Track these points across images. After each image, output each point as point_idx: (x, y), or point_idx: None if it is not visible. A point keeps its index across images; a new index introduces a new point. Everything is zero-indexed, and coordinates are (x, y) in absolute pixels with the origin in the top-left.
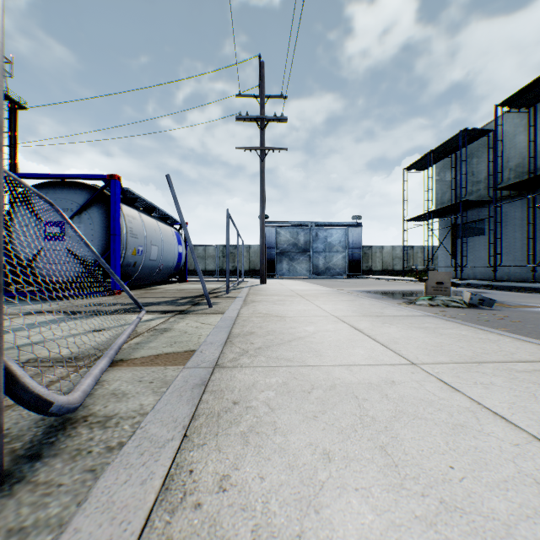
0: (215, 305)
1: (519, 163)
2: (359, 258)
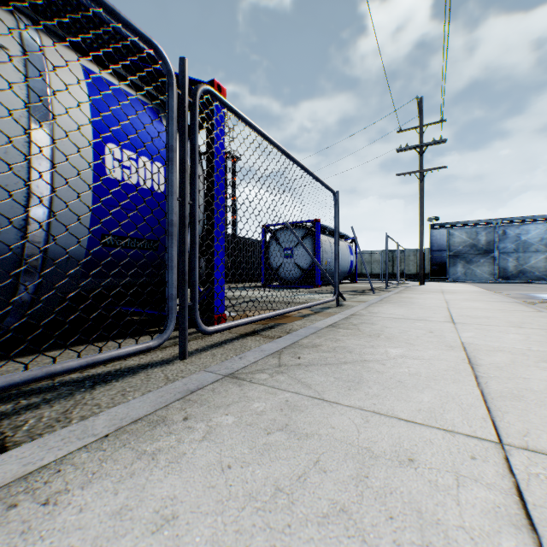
0: (377, 293)
1: None
2: None
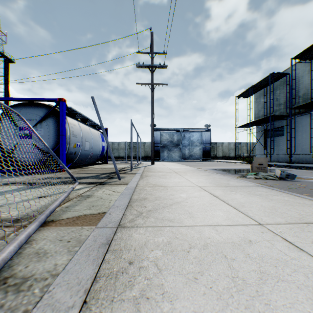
0: (123, 178)
1: (305, 93)
2: (209, 149)
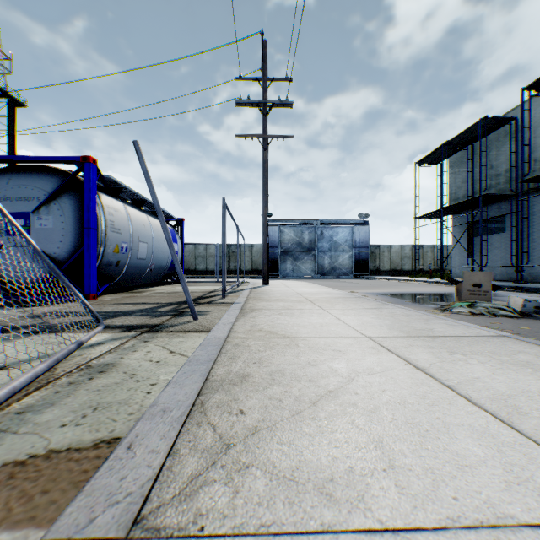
0: (203, 315)
1: None
2: (366, 258)
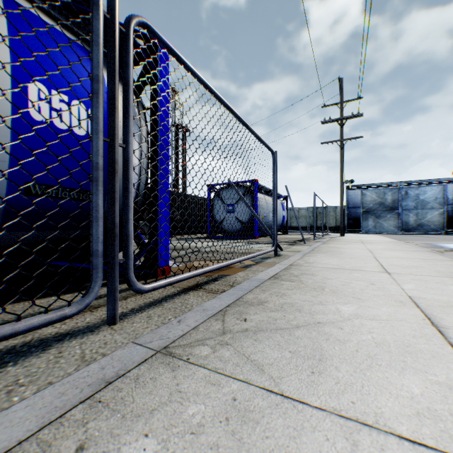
0: (307, 243)
1: None
2: None
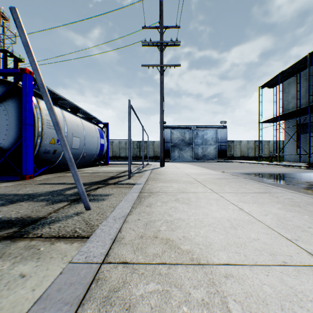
0: (100, 201)
1: None
2: (225, 149)
